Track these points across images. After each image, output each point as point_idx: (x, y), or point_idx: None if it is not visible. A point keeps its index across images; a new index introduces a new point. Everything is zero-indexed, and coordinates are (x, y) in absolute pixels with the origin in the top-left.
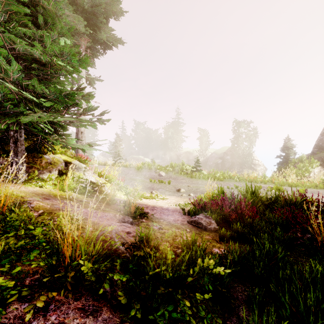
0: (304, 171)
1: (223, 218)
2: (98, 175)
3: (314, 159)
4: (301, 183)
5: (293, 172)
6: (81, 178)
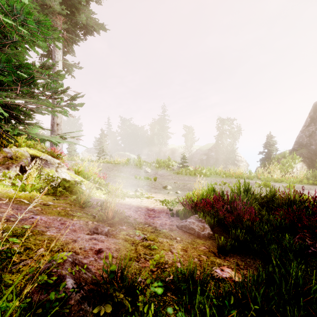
0: (287, 167)
1: (217, 221)
2: (75, 172)
3: (296, 155)
4: (285, 178)
5: (277, 168)
6: (51, 176)
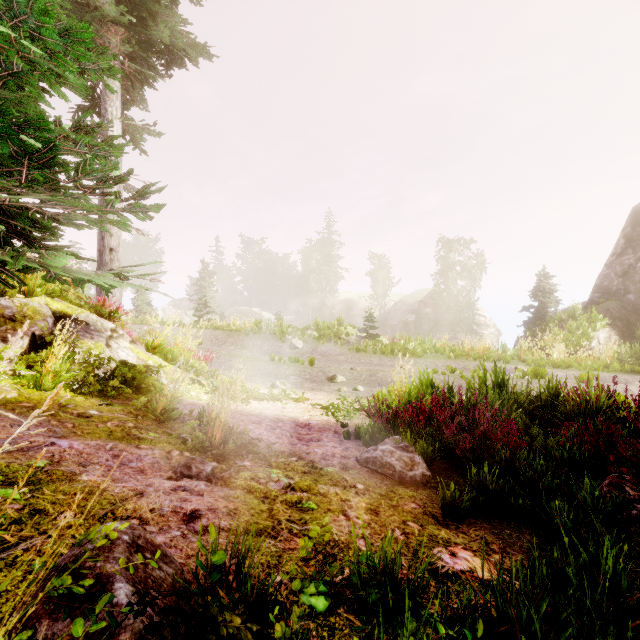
0: (579, 337)
1: (440, 448)
2: (146, 347)
3: (597, 314)
4: (576, 360)
5: (560, 340)
6: (96, 356)
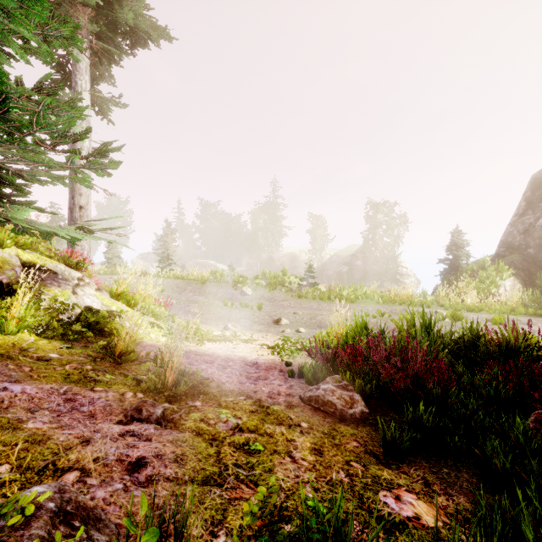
0: (488, 285)
1: (376, 386)
2: (111, 294)
3: (504, 265)
4: (486, 305)
5: (472, 287)
6: (61, 303)
